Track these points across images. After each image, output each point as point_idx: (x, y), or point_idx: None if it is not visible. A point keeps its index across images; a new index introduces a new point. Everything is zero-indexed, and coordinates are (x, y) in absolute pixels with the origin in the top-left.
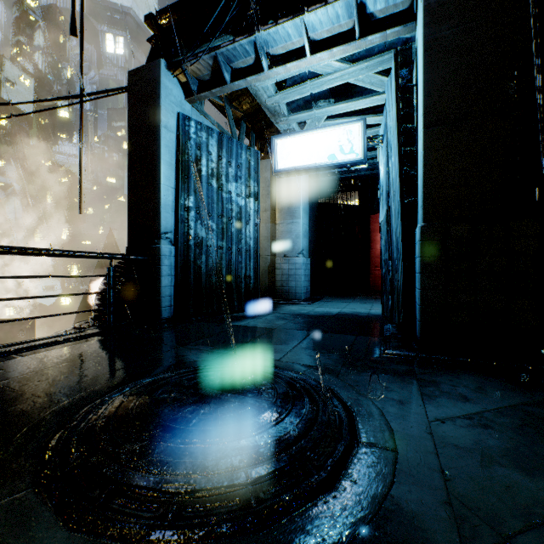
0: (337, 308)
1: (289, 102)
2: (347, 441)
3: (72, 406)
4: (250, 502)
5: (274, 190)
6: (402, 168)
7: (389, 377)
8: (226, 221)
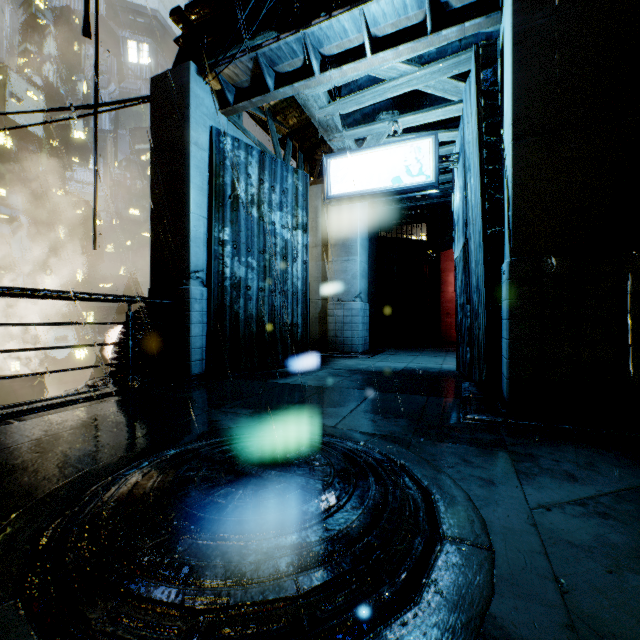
0: (401, 362)
1: (344, 116)
2: (426, 536)
3: (75, 486)
4: (302, 624)
5: (327, 222)
6: (485, 191)
7: (473, 449)
8: (269, 258)
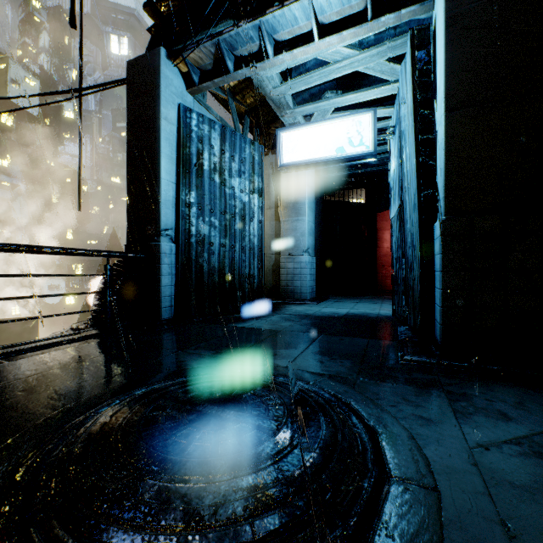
0: (344, 308)
1: (294, 95)
2: (375, 476)
3: (51, 424)
4: None
5: (279, 187)
6: (419, 158)
7: (412, 389)
8: (229, 218)
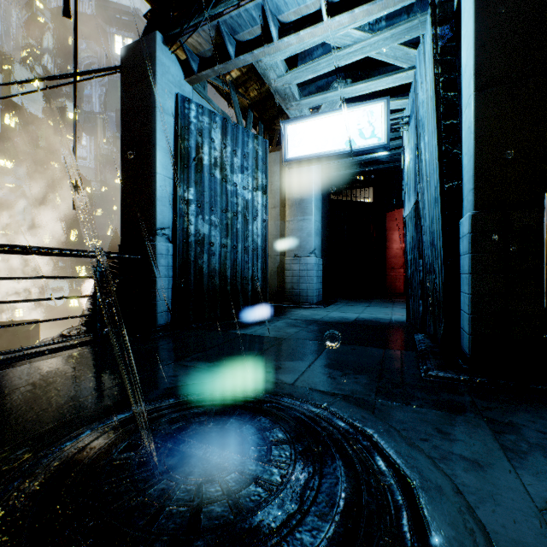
0: (353, 312)
1: (300, 88)
2: None
3: None
4: None
5: (284, 185)
6: (442, 146)
7: (445, 415)
8: (231, 216)
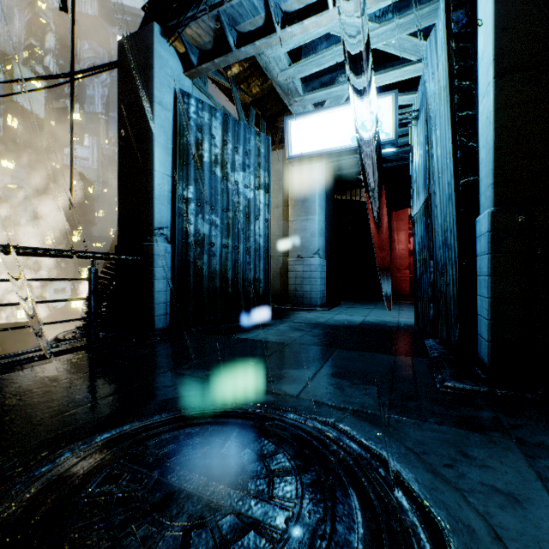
0: (359, 315)
1: (303, 85)
2: None
3: None
4: None
5: (287, 184)
6: (456, 139)
7: (468, 435)
8: (232, 216)
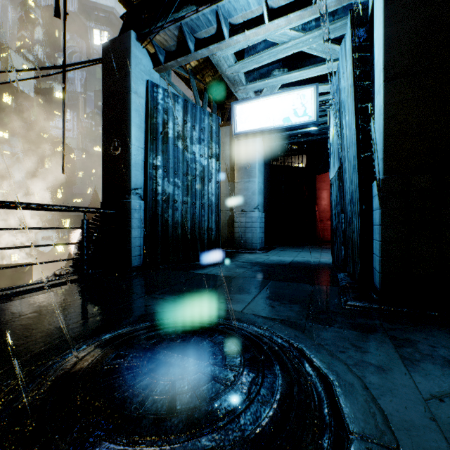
0: (289, 256)
1: (246, 75)
2: (334, 433)
3: (19, 370)
4: None
5: (233, 153)
6: (359, 124)
7: (359, 334)
8: (190, 179)
